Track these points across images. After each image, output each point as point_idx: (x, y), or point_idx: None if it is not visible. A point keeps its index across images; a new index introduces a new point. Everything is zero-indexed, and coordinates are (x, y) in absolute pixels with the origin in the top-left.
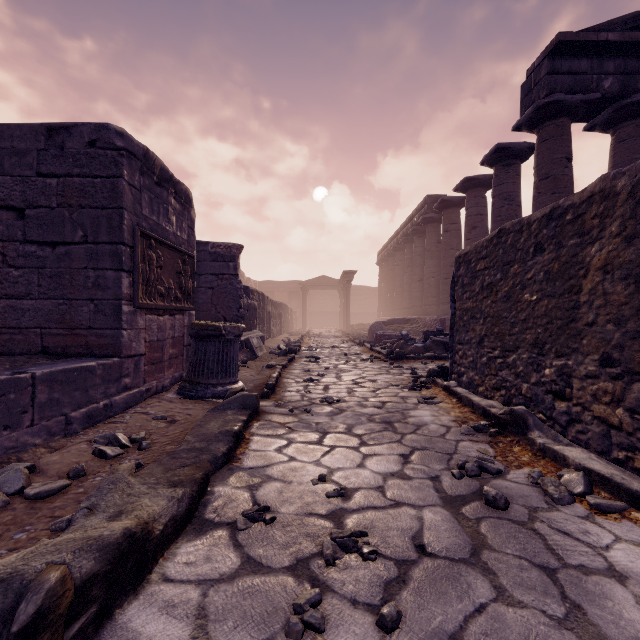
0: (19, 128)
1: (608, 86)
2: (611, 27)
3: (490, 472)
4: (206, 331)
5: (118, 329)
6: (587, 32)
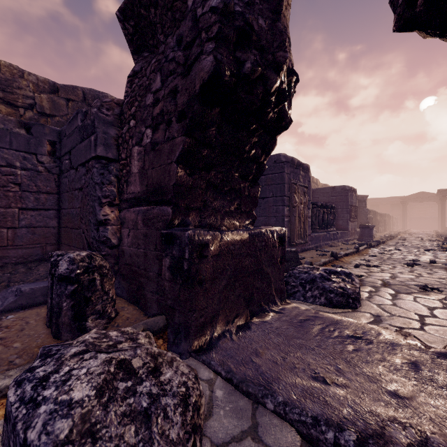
0: (327, 188)
1: None
2: None
3: (432, 250)
4: (365, 226)
5: (347, 225)
6: None
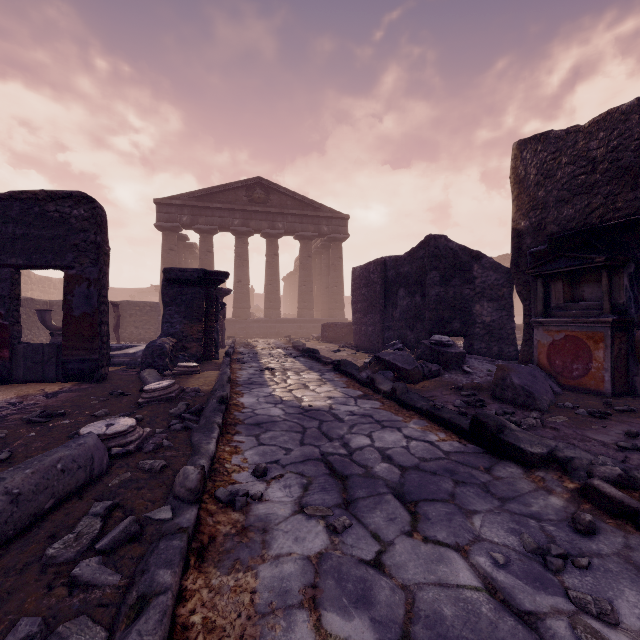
0: None
1: (185, 220)
2: (183, 196)
3: None
4: None
5: None
6: (167, 199)
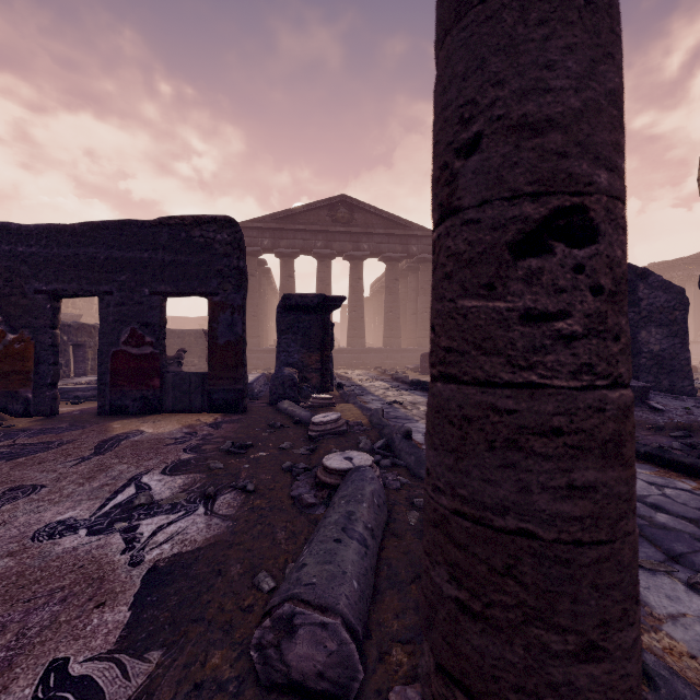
0: None
1: (266, 244)
2: (264, 219)
3: None
4: None
5: None
6: (248, 223)
